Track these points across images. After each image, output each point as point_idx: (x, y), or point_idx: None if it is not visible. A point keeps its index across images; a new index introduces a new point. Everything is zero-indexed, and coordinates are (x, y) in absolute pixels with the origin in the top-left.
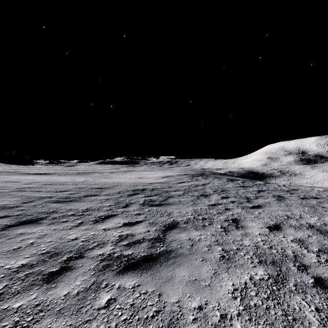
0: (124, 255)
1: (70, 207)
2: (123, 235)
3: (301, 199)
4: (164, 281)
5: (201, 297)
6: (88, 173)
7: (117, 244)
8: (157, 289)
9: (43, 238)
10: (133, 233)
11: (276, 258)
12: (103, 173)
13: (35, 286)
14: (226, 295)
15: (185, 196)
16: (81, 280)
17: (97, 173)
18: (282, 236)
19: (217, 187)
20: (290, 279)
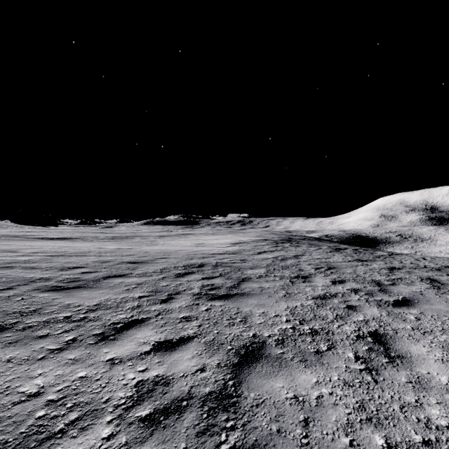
0: None
1: (70, 300)
2: (146, 382)
3: None
4: None
5: None
6: (127, 237)
7: (126, 415)
8: None
9: None
10: (169, 377)
11: None
12: (148, 237)
13: None
14: None
15: (270, 277)
16: None
17: (138, 238)
18: None
19: (318, 261)
20: None
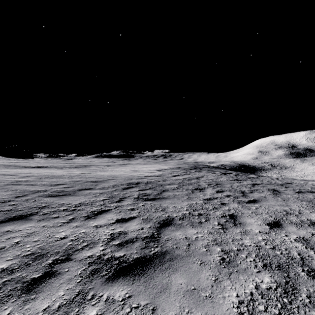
0: (115, 257)
1: (63, 201)
2: (115, 233)
3: (297, 193)
4: (159, 290)
5: (202, 313)
6: (85, 166)
7: (108, 243)
8: (150, 302)
9: (30, 237)
10: (126, 231)
11: (281, 261)
12: (100, 166)
13: (11, 298)
14: (230, 311)
15: (180, 189)
16: (64, 289)
17: (93, 167)
18: (283, 234)
19: (211, 180)
20: (301, 288)
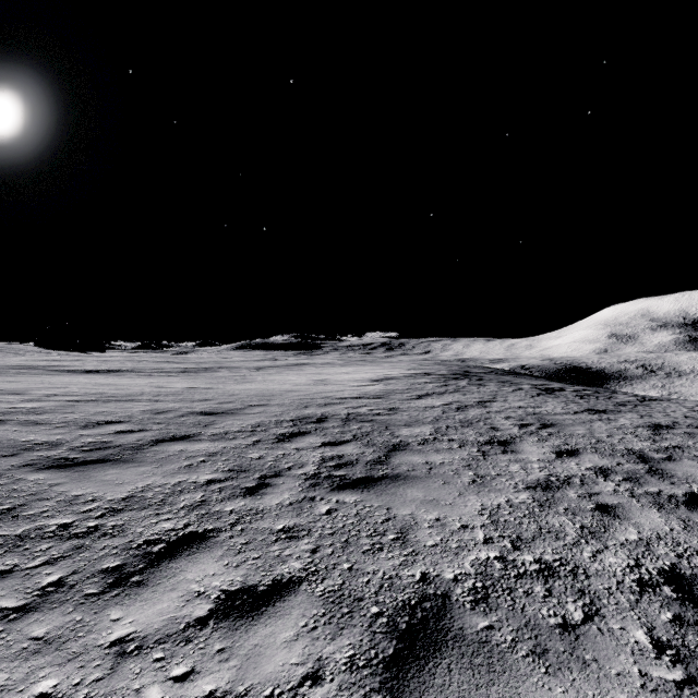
0: None
1: (81, 488)
2: None
3: None
4: None
5: None
6: (206, 370)
7: None
8: None
9: None
10: None
11: None
12: (239, 370)
13: None
14: None
15: (442, 443)
16: None
17: (224, 371)
18: None
19: (521, 412)
20: None
